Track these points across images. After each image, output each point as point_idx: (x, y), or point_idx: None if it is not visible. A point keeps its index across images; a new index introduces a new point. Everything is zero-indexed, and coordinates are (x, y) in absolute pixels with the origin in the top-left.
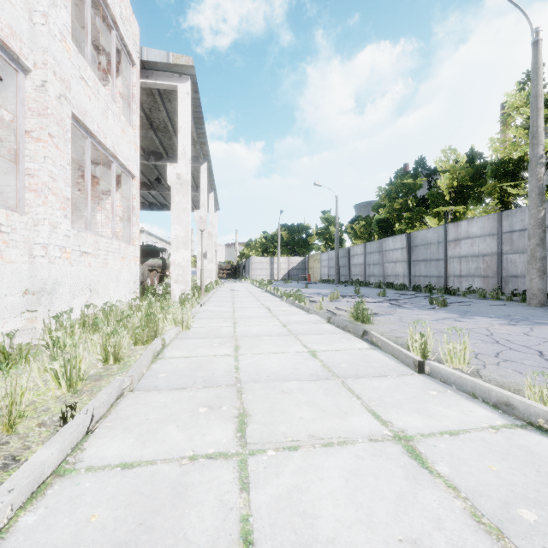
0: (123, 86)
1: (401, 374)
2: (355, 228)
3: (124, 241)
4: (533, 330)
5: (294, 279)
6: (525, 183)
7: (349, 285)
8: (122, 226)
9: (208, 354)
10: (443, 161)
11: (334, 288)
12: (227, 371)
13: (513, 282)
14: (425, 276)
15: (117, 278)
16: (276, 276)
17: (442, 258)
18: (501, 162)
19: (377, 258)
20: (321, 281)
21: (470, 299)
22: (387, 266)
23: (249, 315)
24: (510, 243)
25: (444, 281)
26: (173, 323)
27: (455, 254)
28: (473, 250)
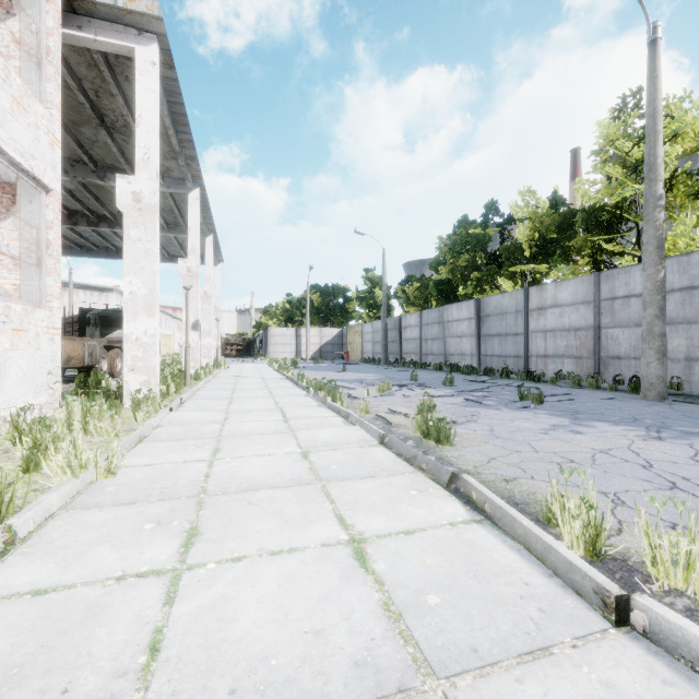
0: (28, 31)
1: (579, 636)
2: (408, 291)
3: (24, 301)
4: (698, 451)
5: (328, 358)
6: (621, 238)
7: (401, 366)
8: (25, 275)
9: (106, 574)
10: (519, 206)
11: (381, 372)
12: (118, 667)
13: (614, 365)
14: (500, 355)
15: (1, 368)
16: (305, 353)
17: (521, 332)
18: (593, 209)
19: (436, 331)
20: (364, 360)
21: (563, 388)
22: (450, 342)
23: (248, 429)
24: (611, 314)
25: (525, 362)
26: (68, 470)
27: (539, 327)
28: (563, 322)
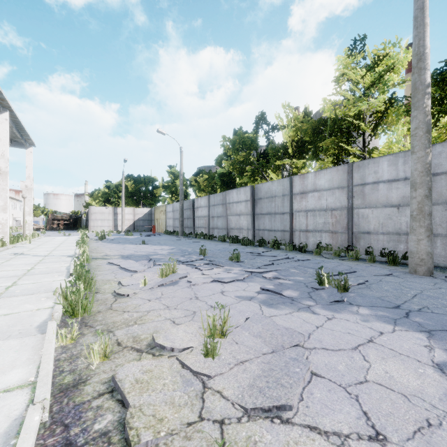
0: None
1: None
2: (199, 181)
3: None
4: None
5: (140, 230)
6: (355, 142)
7: (194, 237)
8: None
9: None
10: (281, 118)
11: (176, 244)
12: None
13: (365, 238)
14: (270, 230)
15: None
16: (121, 227)
17: (287, 211)
18: (337, 119)
19: (220, 210)
20: (166, 232)
21: (329, 259)
22: (231, 219)
23: None
24: (362, 197)
25: (290, 235)
26: None
27: (302, 208)
28: (321, 204)
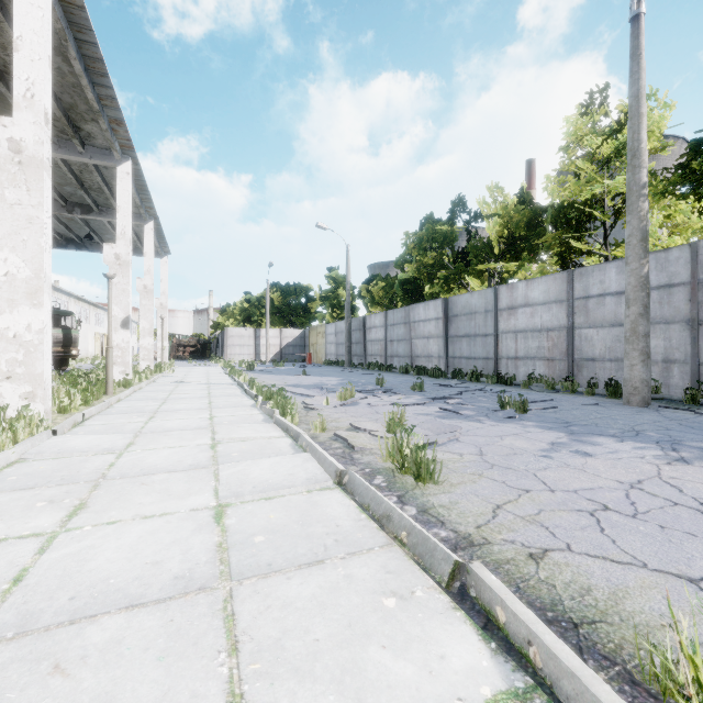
0: None
1: None
2: (373, 290)
3: None
4: None
5: (289, 360)
6: (589, 236)
7: (365, 369)
8: None
9: None
10: (487, 203)
11: (345, 376)
12: None
13: (589, 367)
14: (469, 357)
15: None
16: (264, 355)
17: (491, 332)
18: (563, 206)
19: (402, 331)
20: (326, 363)
21: (537, 392)
22: (416, 343)
23: (153, 462)
24: (585, 313)
25: (495, 365)
26: None
27: (510, 328)
28: (534, 322)
